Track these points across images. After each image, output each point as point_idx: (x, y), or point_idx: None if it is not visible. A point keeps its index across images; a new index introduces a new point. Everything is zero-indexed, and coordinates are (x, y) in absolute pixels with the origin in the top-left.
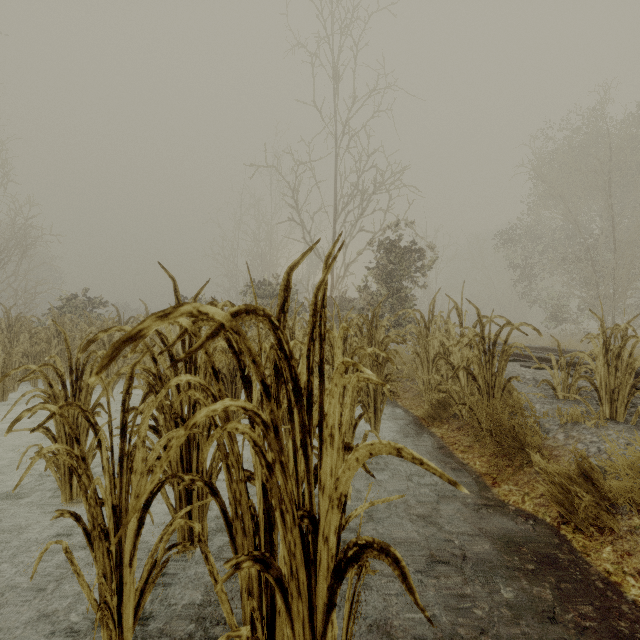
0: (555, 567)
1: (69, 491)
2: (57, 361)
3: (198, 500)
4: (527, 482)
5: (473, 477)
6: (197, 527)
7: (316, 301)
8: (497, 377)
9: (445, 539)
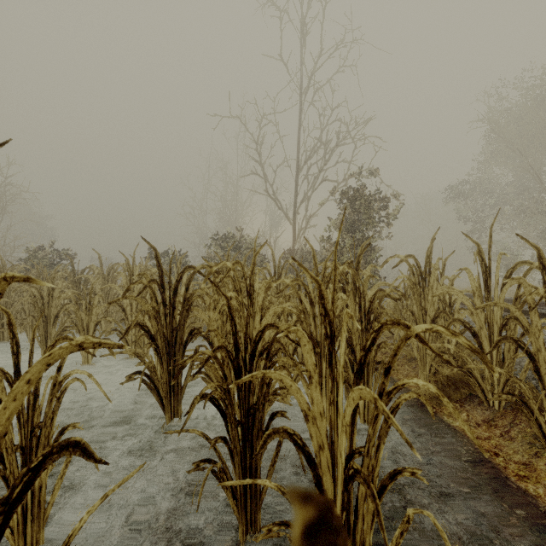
0: None
1: None
2: None
3: None
4: None
5: None
6: None
7: None
8: None
9: None
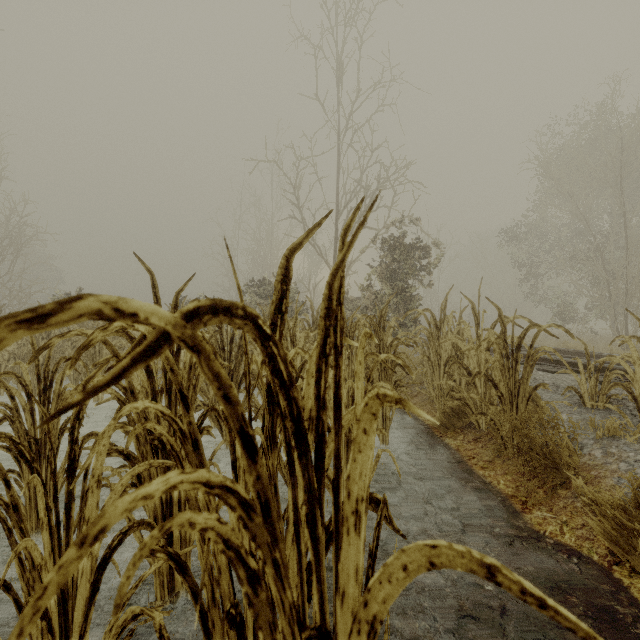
0: (616, 626)
1: (35, 519)
2: (23, 368)
3: (180, 537)
4: (563, 508)
5: (498, 499)
6: (158, 617)
7: (331, 294)
8: (521, 384)
9: (475, 583)
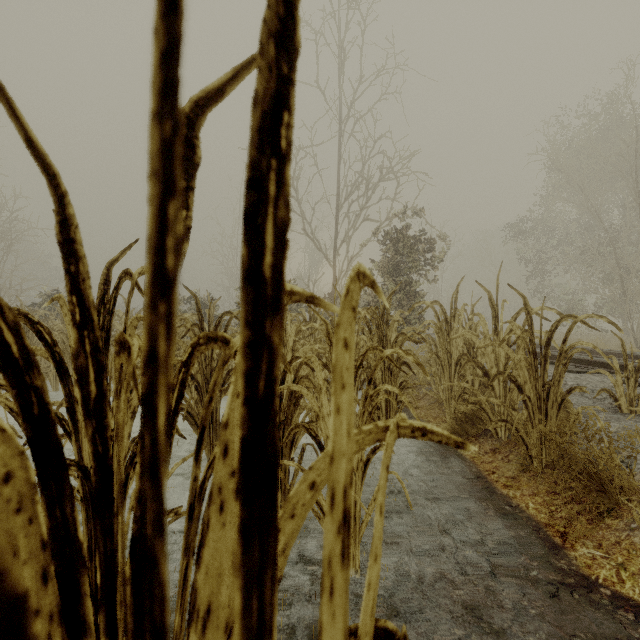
0: None
1: None
2: None
3: None
4: (616, 543)
5: (530, 529)
6: None
7: None
8: (552, 387)
9: None
